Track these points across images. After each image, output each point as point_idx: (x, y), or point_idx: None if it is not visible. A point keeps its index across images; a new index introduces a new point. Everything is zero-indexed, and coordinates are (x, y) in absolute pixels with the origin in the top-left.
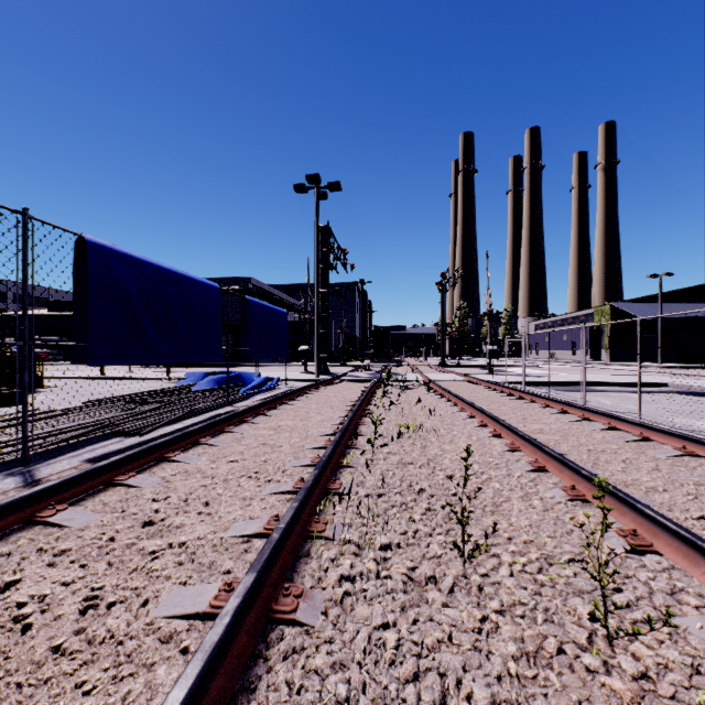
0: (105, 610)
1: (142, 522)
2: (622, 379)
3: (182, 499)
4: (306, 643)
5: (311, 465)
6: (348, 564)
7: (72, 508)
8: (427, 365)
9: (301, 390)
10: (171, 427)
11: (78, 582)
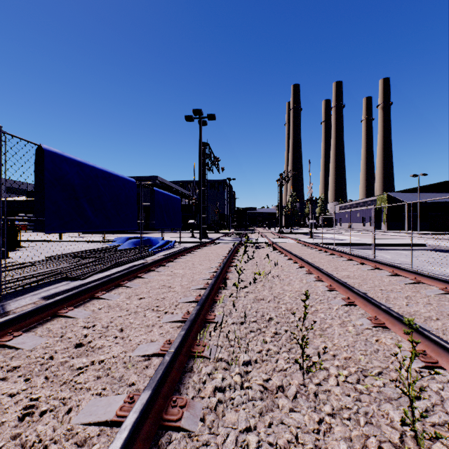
0: (37, 418)
1: (74, 345)
2: (396, 241)
3: (104, 327)
4: (188, 447)
5: (194, 301)
6: (220, 378)
7: (25, 334)
8: (271, 232)
9: (189, 249)
10: (102, 274)
11: (21, 393)
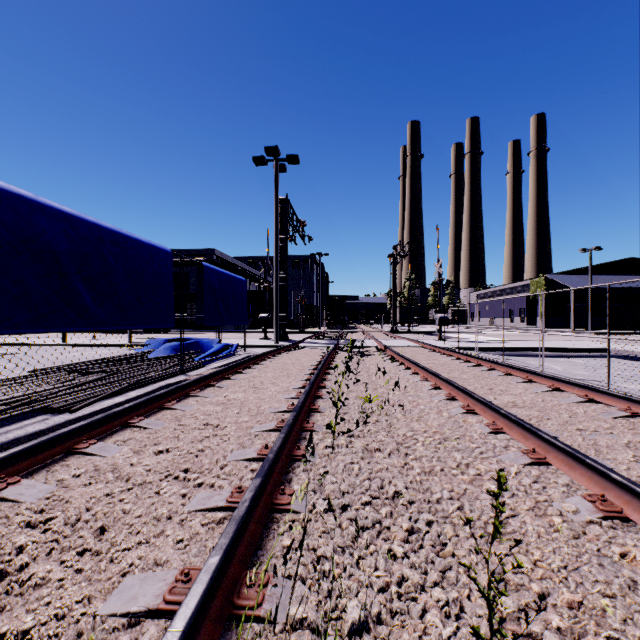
0: None
1: None
2: (566, 345)
3: (67, 524)
4: None
5: (256, 458)
6: None
7: None
8: (380, 331)
9: (258, 357)
10: (110, 401)
11: None
